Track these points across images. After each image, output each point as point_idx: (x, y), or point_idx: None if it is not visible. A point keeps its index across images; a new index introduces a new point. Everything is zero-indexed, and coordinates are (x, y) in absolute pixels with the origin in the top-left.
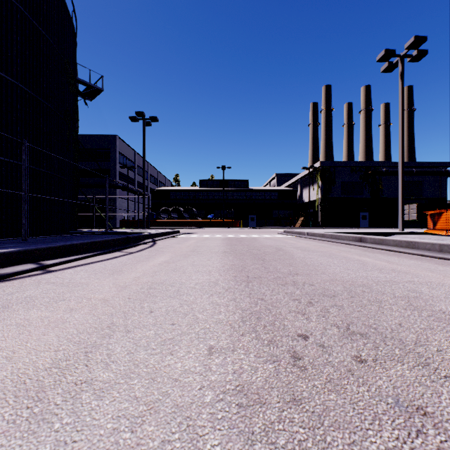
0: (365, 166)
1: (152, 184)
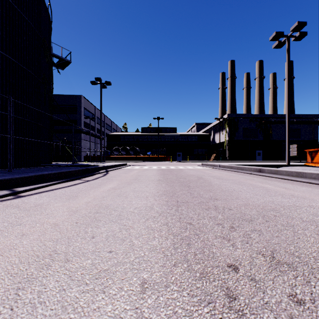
0: (260, 117)
1: (108, 130)
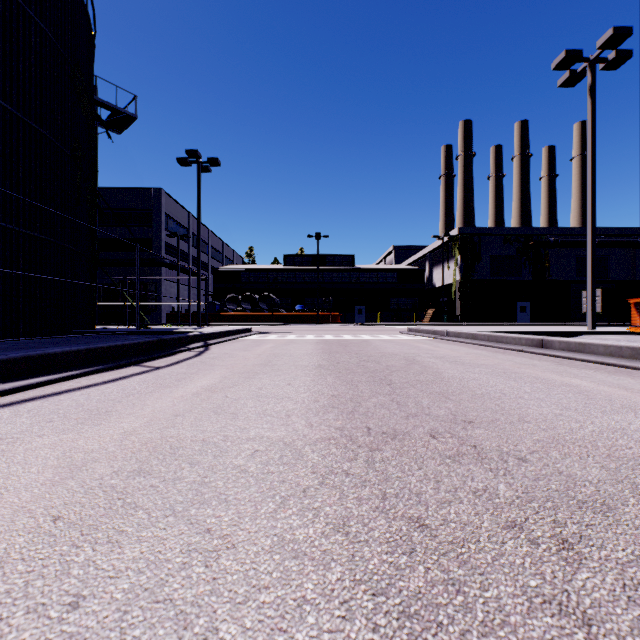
0: (525, 234)
1: (215, 261)
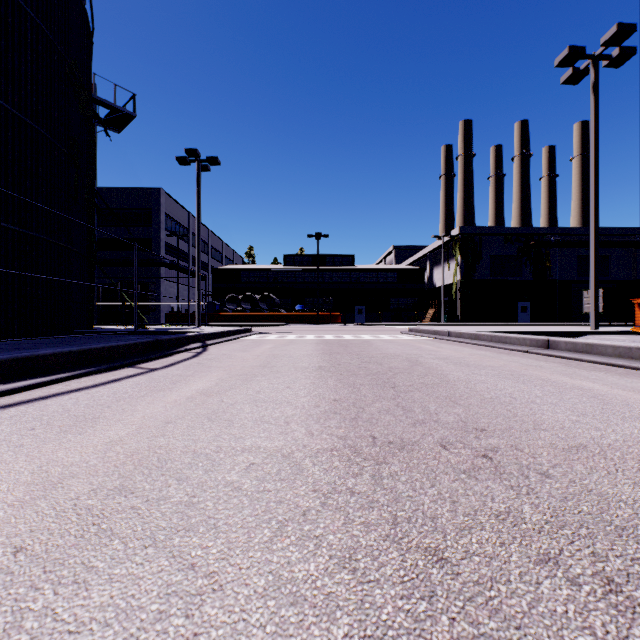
0: (526, 233)
1: (215, 261)
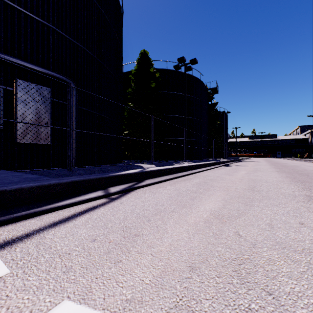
0: None
1: None
